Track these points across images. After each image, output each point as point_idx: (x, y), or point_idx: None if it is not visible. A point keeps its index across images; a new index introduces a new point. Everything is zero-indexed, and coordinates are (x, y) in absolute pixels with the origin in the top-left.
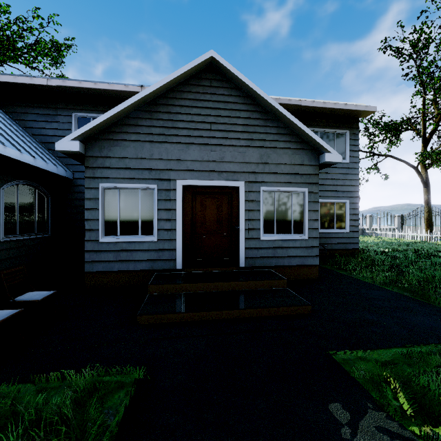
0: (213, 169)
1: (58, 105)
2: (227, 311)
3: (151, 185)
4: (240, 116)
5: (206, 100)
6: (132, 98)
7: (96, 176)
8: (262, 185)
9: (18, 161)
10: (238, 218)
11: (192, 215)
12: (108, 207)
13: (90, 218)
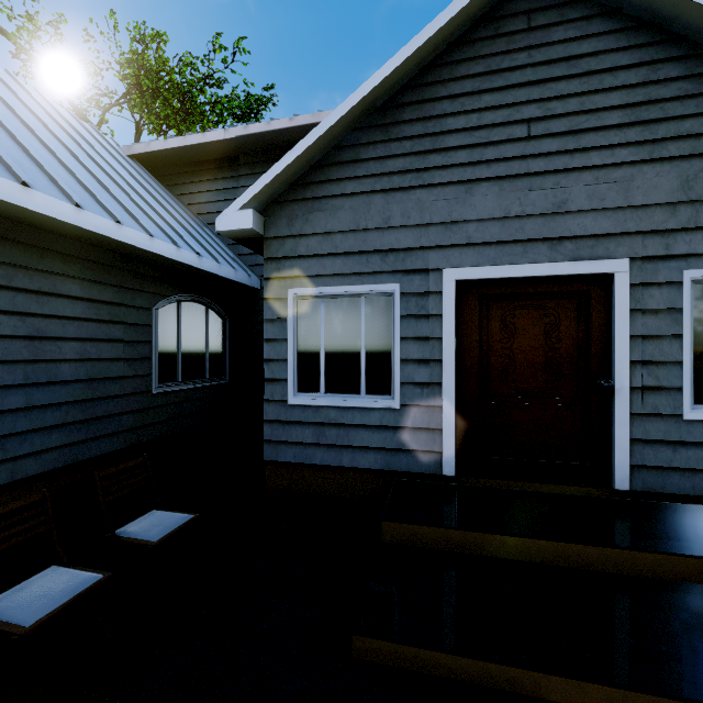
0: (535, 234)
1: (241, 171)
2: (647, 695)
3: (385, 286)
4: (614, 86)
5: (516, 67)
6: (347, 100)
7: (283, 276)
8: (691, 265)
9: (175, 262)
10: (609, 357)
11: (480, 350)
12: (303, 336)
13: (273, 357)
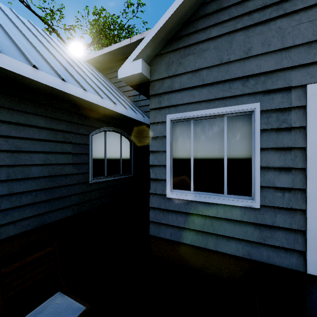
0: None
1: None
2: None
3: (246, 106)
4: None
5: None
6: None
7: (163, 106)
8: None
9: (101, 107)
10: None
11: None
12: (177, 148)
13: (155, 163)
